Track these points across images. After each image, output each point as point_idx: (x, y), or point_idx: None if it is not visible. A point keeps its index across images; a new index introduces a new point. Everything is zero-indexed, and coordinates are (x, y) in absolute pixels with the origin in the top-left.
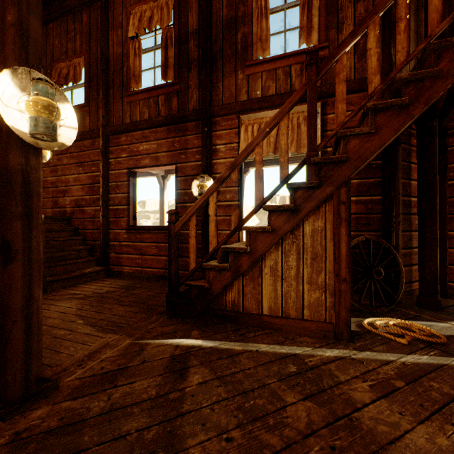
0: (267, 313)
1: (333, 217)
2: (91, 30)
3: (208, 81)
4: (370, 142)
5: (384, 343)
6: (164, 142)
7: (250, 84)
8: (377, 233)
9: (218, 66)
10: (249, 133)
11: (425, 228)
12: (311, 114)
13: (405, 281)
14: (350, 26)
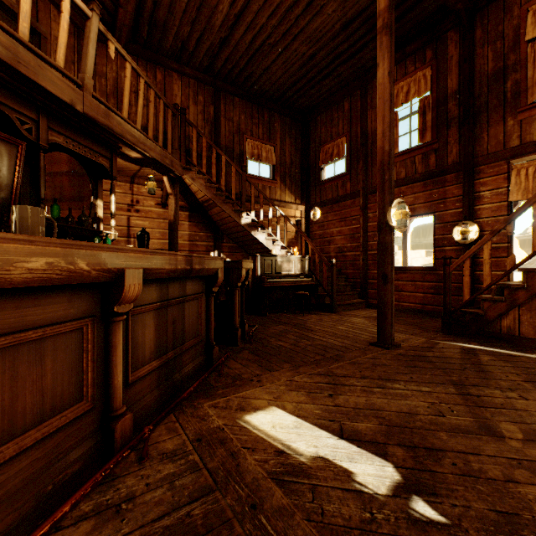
0: None
1: None
2: (351, 114)
3: (471, 135)
4: None
5: None
6: (420, 195)
7: (523, 128)
8: None
9: (482, 118)
10: (521, 176)
11: None
12: None
13: None
14: None
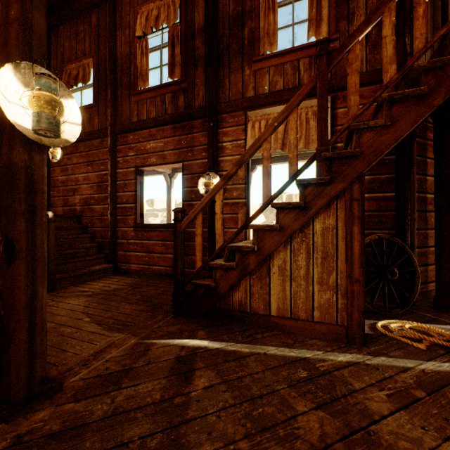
0: (275, 314)
1: (345, 214)
2: (99, 31)
3: (215, 77)
4: (385, 135)
5: (400, 348)
6: (170, 140)
7: (257, 79)
8: (391, 231)
9: (225, 62)
10: (256, 129)
11: (443, 226)
12: (321, 107)
13: (420, 281)
14: (361, 17)
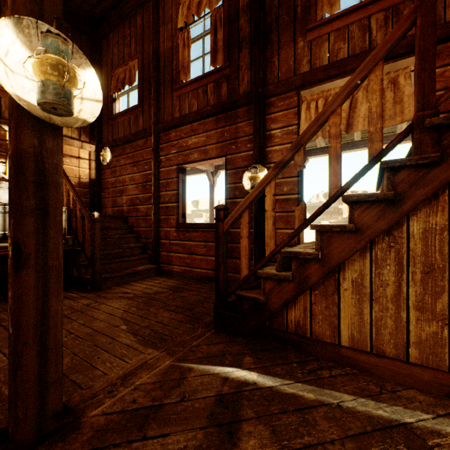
0: (347, 345)
1: None
2: (144, 31)
3: (262, 57)
4: None
5: None
6: (213, 134)
7: (313, 51)
8: None
9: (273, 38)
10: (312, 110)
11: None
12: (423, 53)
13: None
14: None
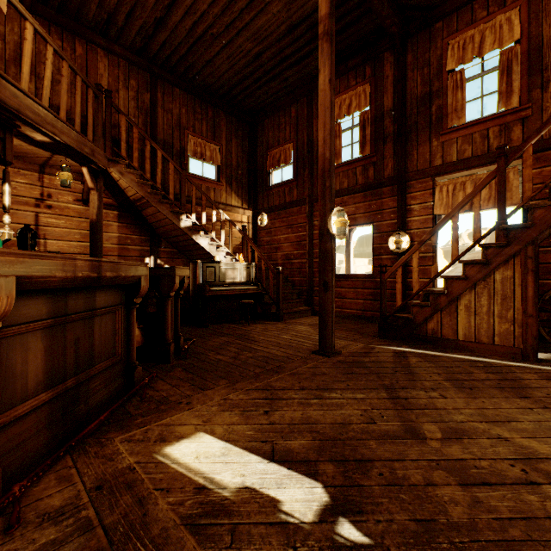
0: (462, 339)
1: (520, 268)
2: (298, 121)
3: (403, 152)
4: None
5: None
6: (361, 206)
7: (445, 149)
8: None
9: (413, 137)
10: (443, 193)
11: None
12: (500, 193)
13: None
14: None
